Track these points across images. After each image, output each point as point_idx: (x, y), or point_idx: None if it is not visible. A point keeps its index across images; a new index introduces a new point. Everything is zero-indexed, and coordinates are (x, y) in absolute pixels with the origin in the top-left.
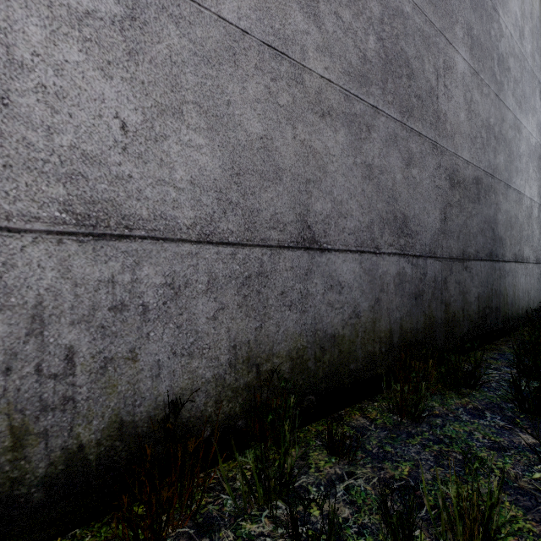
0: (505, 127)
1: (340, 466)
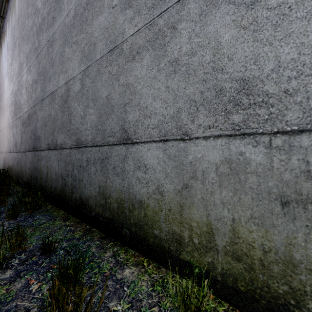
0: (41, 64)
1: None
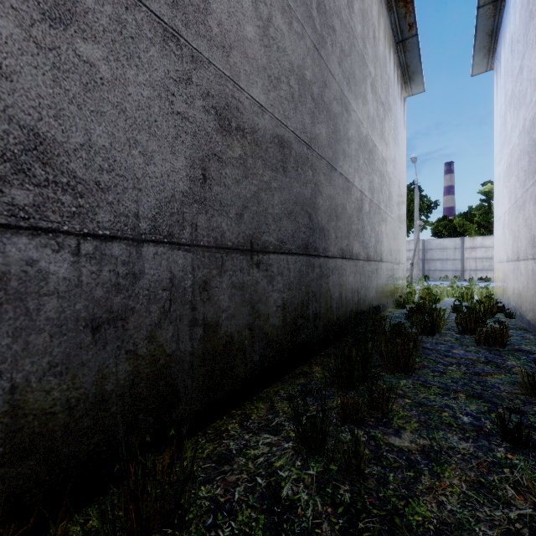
0: (329, 95)
1: None
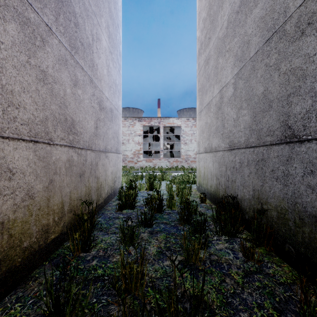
0: None
1: (243, 257)
